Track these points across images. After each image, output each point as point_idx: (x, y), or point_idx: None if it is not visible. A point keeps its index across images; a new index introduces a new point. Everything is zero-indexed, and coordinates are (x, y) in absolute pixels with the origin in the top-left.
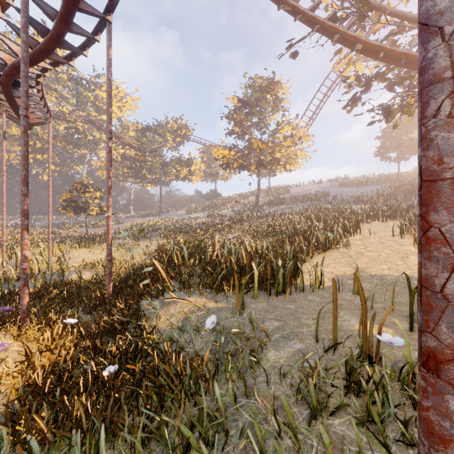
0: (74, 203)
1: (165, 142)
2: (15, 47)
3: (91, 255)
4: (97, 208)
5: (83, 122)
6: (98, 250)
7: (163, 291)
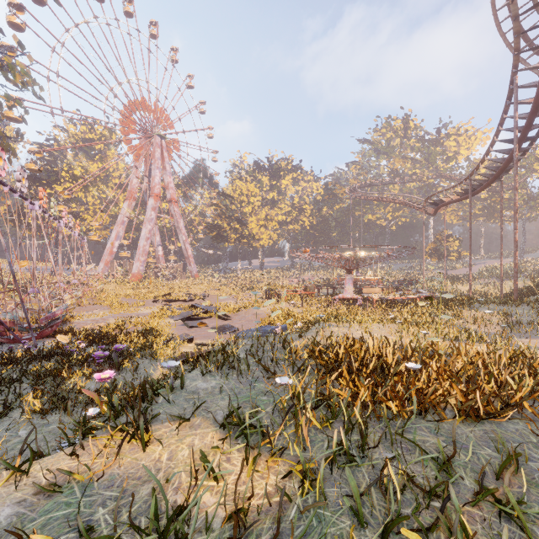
0: (438, 251)
1: (530, 172)
2: (452, 197)
3: (466, 288)
4: (456, 254)
5: (434, 178)
6: (466, 286)
7: (534, 294)
